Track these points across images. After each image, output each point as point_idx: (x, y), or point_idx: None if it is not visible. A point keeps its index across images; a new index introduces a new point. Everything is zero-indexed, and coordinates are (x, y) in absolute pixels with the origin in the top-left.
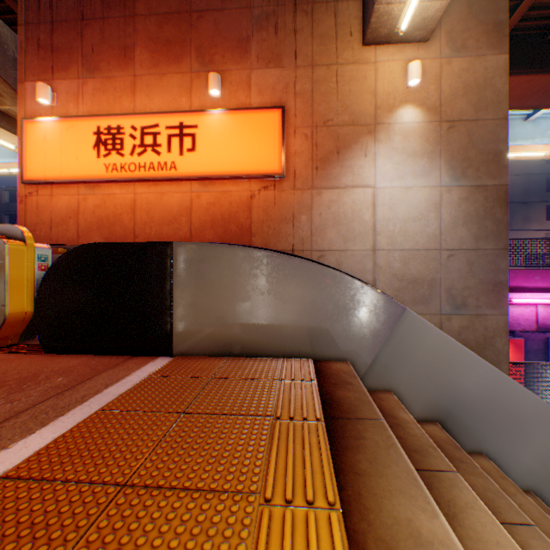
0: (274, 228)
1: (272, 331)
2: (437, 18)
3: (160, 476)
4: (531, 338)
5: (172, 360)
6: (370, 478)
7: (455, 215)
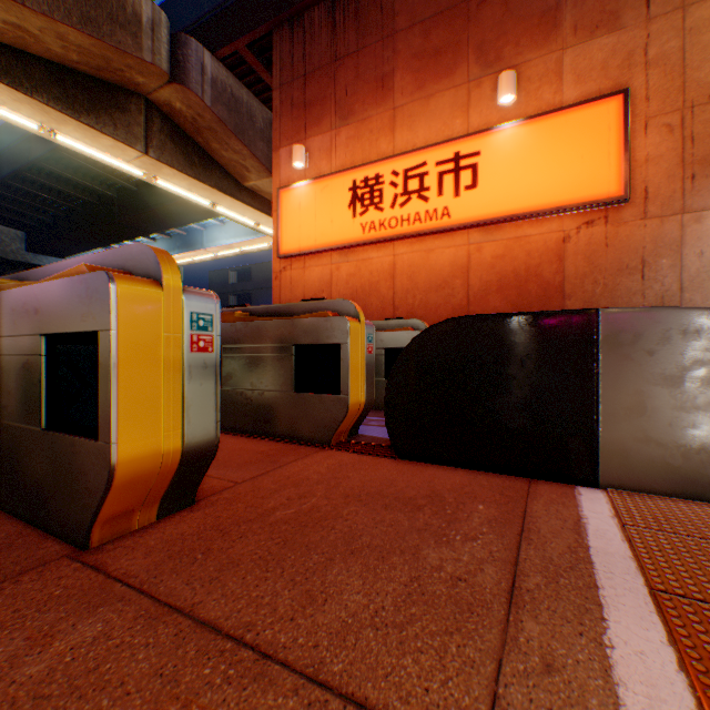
0: (604, 283)
1: None
2: None
3: None
4: None
5: (613, 496)
6: None
7: None
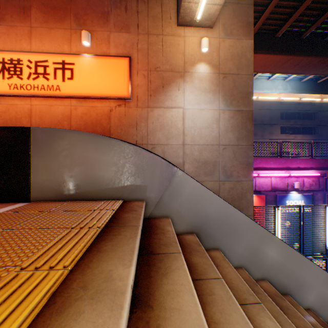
0: (125, 130)
1: (98, 184)
2: (216, 15)
3: None
4: (269, 194)
5: (27, 204)
6: (106, 253)
7: (227, 126)
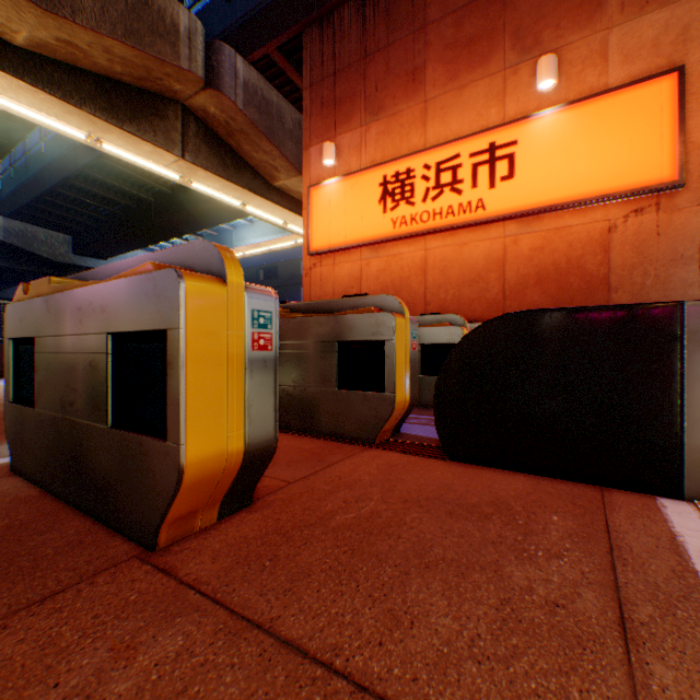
0: (655, 275)
1: None
2: None
3: None
4: None
5: None
6: None
7: None
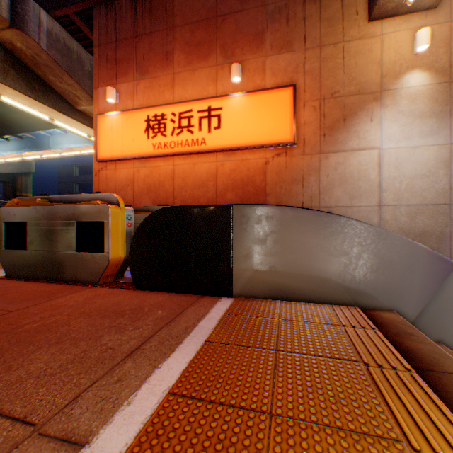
0: (285, 188)
1: (319, 280)
2: None
3: (296, 410)
4: None
5: (234, 301)
6: None
7: None
